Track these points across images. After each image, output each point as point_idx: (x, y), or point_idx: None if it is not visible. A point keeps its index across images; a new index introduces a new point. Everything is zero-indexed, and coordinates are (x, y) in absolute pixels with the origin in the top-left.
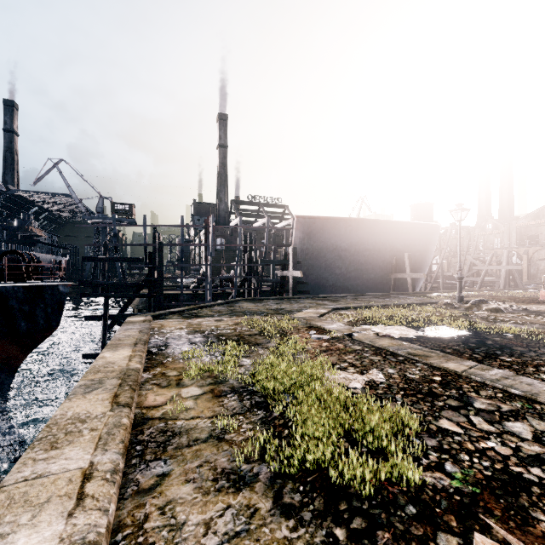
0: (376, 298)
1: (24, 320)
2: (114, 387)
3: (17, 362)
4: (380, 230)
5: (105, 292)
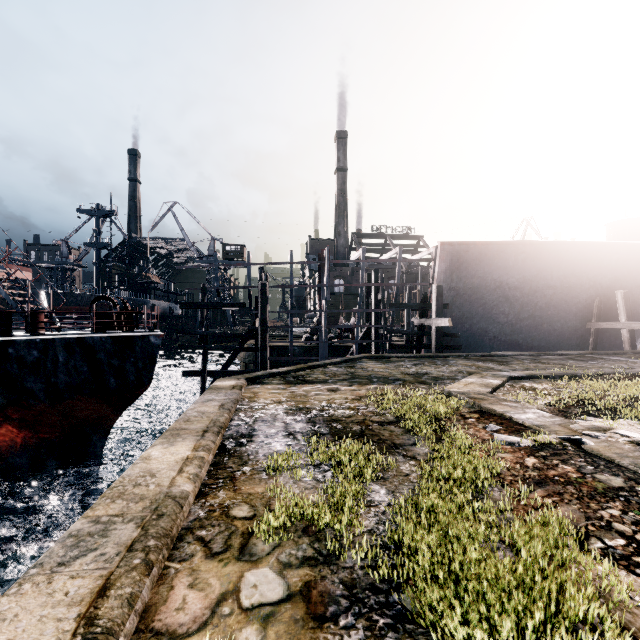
0: (572, 360)
1: (113, 376)
2: (118, 551)
3: (109, 423)
4: (572, 257)
5: (203, 344)
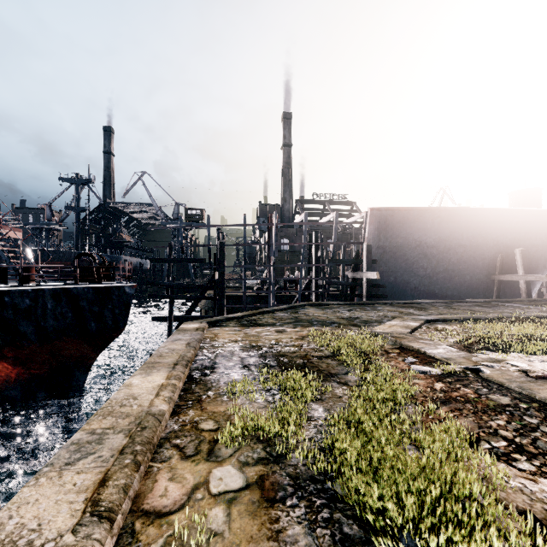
0: (479, 306)
1: (94, 321)
2: (112, 454)
3: (90, 360)
4: (479, 221)
5: (170, 293)
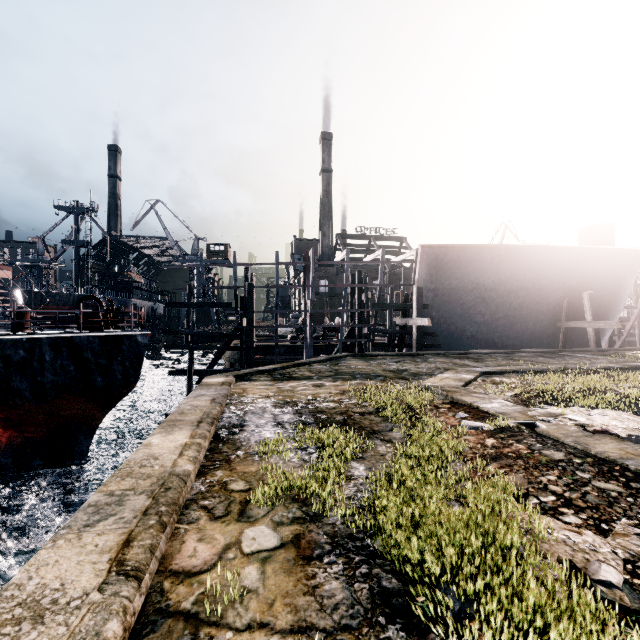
0: (542, 357)
1: (100, 375)
2: (135, 515)
3: (95, 422)
4: (543, 260)
5: (189, 343)
